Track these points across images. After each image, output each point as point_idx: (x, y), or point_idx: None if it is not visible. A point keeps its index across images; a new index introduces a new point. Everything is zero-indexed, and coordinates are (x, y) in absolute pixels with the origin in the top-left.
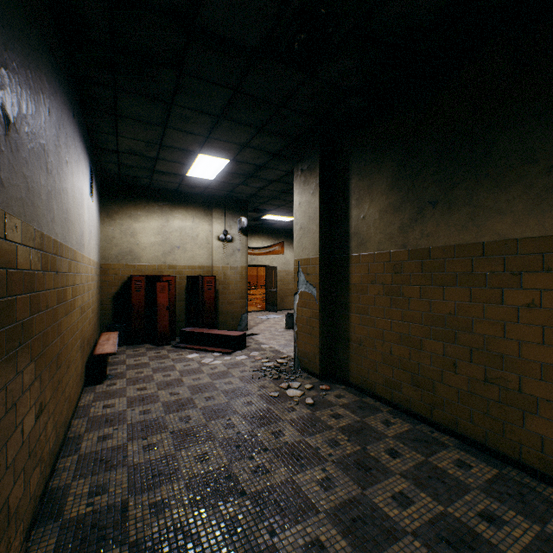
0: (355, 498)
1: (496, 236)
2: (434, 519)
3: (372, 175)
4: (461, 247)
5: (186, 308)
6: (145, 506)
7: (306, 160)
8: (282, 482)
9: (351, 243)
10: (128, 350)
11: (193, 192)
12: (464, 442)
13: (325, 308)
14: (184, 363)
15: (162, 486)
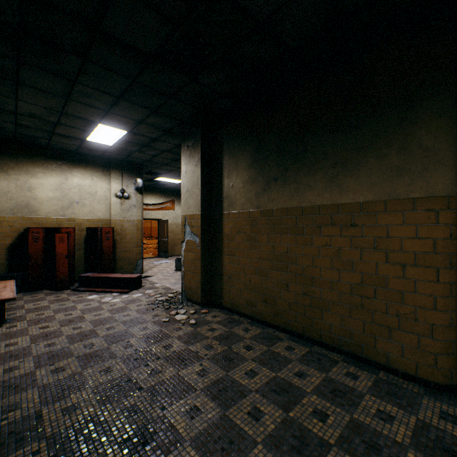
0: (221, 378)
1: (309, 203)
2: (269, 381)
3: (238, 156)
4: (291, 209)
5: (85, 256)
6: (58, 411)
7: (191, 139)
8: (170, 377)
9: (224, 204)
10: (25, 296)
11: (92, 154)
12: (292, 335)
13: (205, 252)
14: (85, 303)
15: (72, 395)
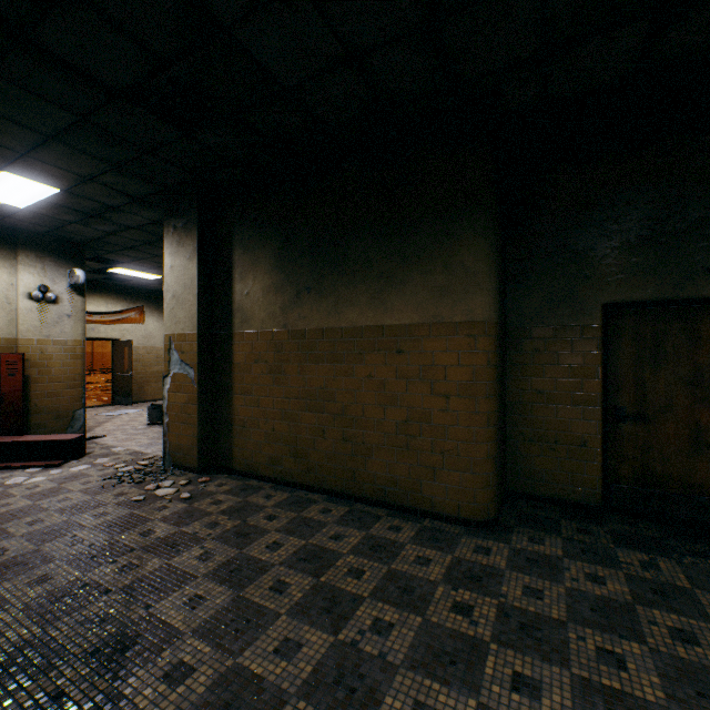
0: (234, 558)
1: (351, 323)
2: (298, 550)
3: (257, 252)
4: (329, 330)
5: None
6: None
7: (181, 216)
8: (156, 569)
9: (235, 319)
10: None
11: None
12: (331, 496)
13: (205, 392)
14: None
15: None
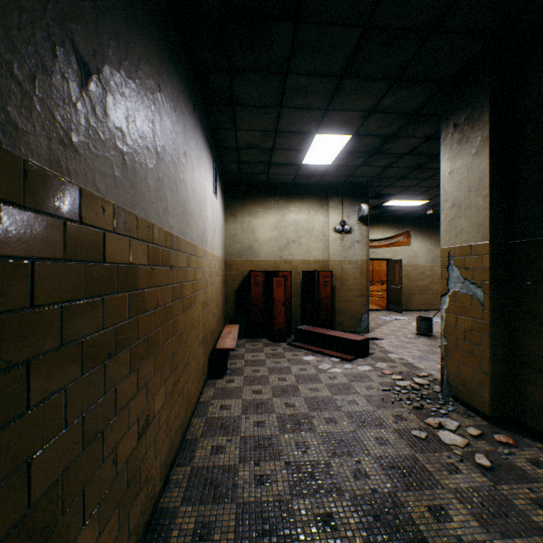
0: None
1: None
2: None
3: None
4: None
5: (301, 304)
6: None
7: (462, 109)
8: None
9: None
10: (247, 343)
11: (308, 182)
12: None
13: (498, 319)
14: (299, 366)
15: None
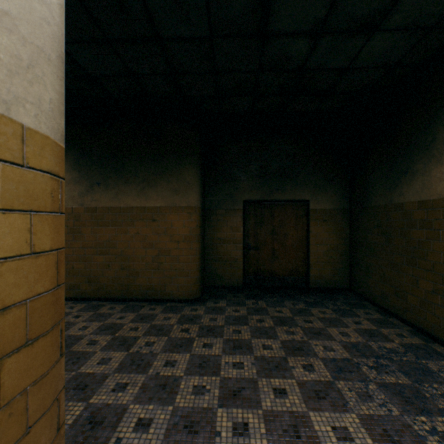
0: None
1: (126, 204)
2: (99, 327)
3: None
4: (113, 208)
5: None
6: None
7: None
8: None
9: None
10: None
11: None
12: (114, 301)
13: None
14: None
15: None
